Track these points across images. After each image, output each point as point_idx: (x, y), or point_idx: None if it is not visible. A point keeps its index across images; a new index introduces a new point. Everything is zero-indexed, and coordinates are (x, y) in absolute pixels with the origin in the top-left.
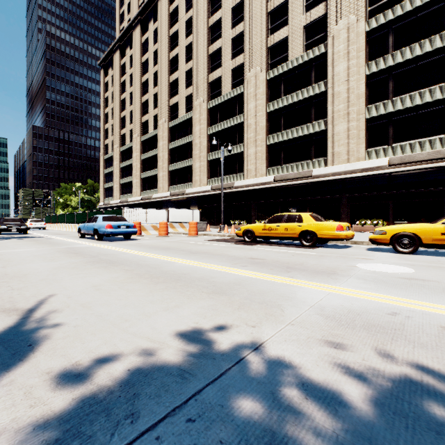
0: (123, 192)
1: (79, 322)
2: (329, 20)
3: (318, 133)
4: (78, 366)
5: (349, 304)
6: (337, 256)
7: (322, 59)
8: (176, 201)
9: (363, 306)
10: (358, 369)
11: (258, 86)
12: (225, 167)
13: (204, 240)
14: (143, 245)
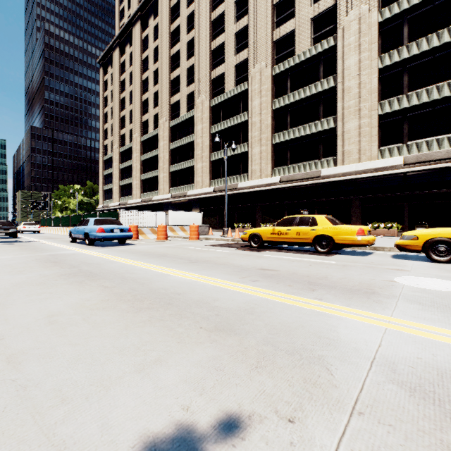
0: (123, 194)
1: None
2: (339, 11)
3: (326, 131)
4: None
5: (430, 356)
6: (363, 267)
7: (332, 53)
8: (177, 204)
9: None
10: None
11: (263, 82)
12: (228, 168)
13: (205, 246)
14: (137, 252)
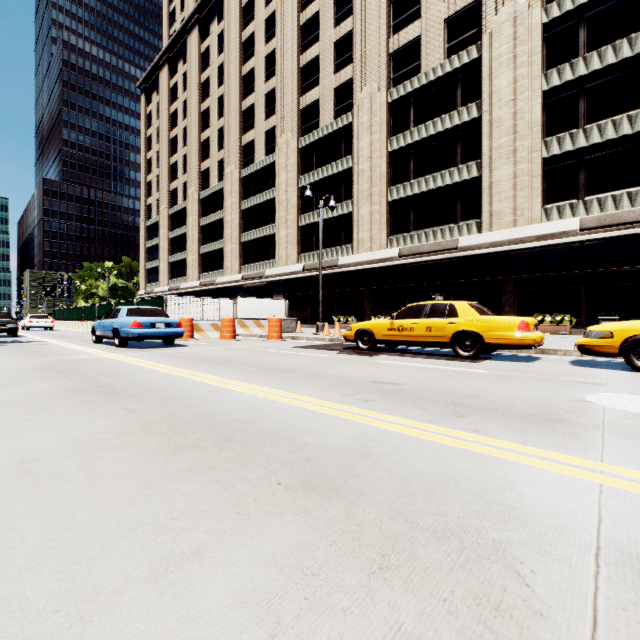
0: (173, 274)
1: None
2: (485, 8)
3: (466, 182)
4: None
5: None
6: (532, 378)
7: (474, 69)
8: (251, 288)
9: None
10: None
11: (374, 113)
12: (325, 237)
13: (291, 347)
14: (189, 356)
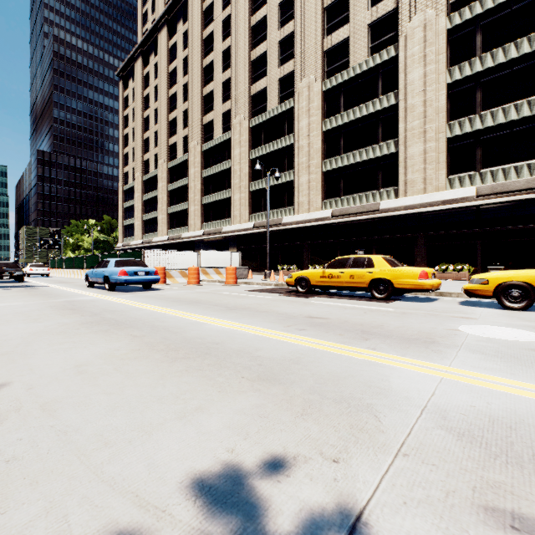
0: (146, 230)
1: (20, 450)
2: (401, 16)
3: (386, 156)
4: None
5: (484, 404)
6: (425, 314)
7: (392, 65)
8: (210, 242)
9: (509, 409)
10: None
11: (312, 99)
12: (271, 200)
13: (244, 291)
14: (166, 298)
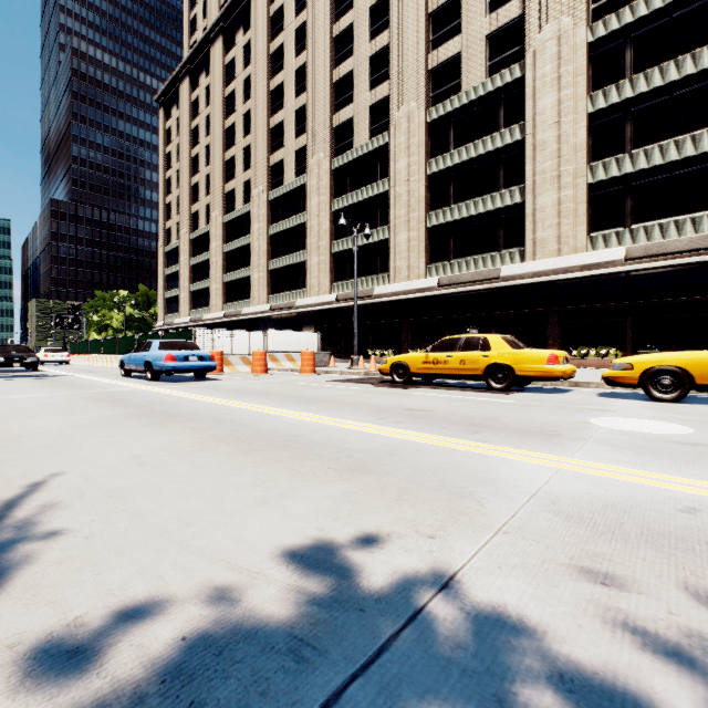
0: (195, 304)
1: (97, 529)
2: (529, 25)
3: (509, 208)
4: (78, 628)
5: (601, 492)
6: (553, 406)
7: (517, 88)
8: (280, 320)
9: (628, 496)
10: (668, 636)
11: (412, 133)
12: (359, 265)
13: (326, 381)
14: (226, 389)
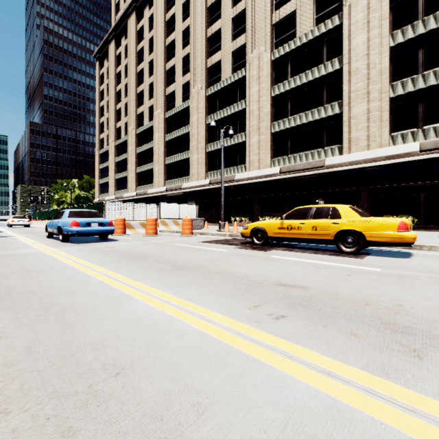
0: (118, 187)
1: None
2: None
3: (330, 117)
4: None
5: None
6: (433, 279)
7: (336, 33)
8: (172, 197)
9: None
10: None
11: (261, 68)
12: (225, 159)
13: (199, 242)
14: (112, 251)
